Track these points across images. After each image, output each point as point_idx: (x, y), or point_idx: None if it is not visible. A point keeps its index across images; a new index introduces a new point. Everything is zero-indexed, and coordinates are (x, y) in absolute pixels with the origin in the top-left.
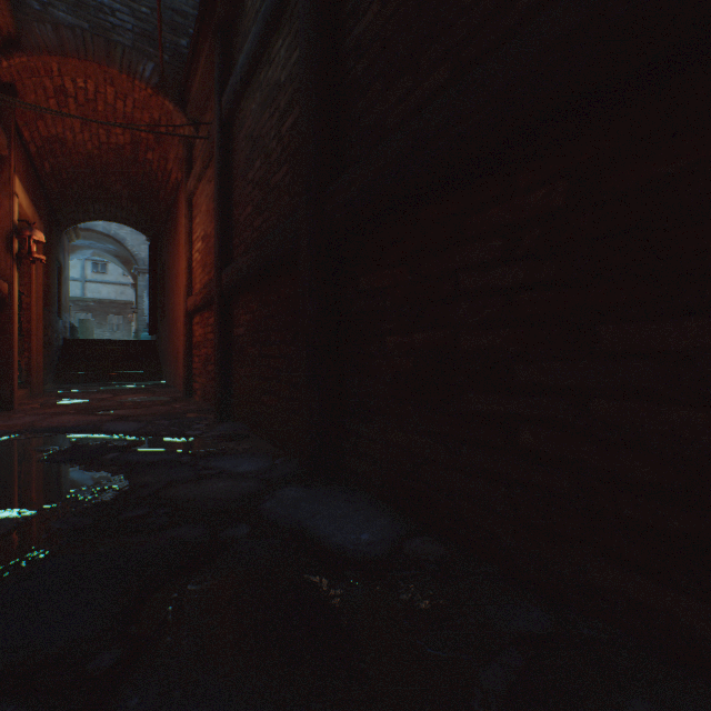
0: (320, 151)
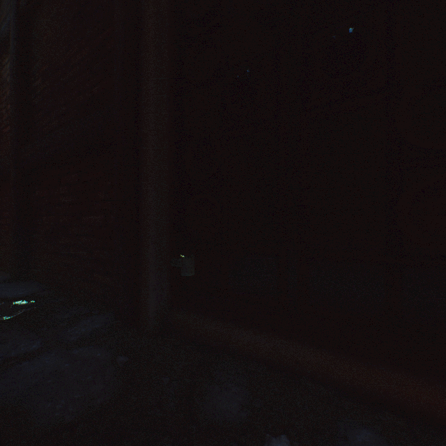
0: (18, 131)
